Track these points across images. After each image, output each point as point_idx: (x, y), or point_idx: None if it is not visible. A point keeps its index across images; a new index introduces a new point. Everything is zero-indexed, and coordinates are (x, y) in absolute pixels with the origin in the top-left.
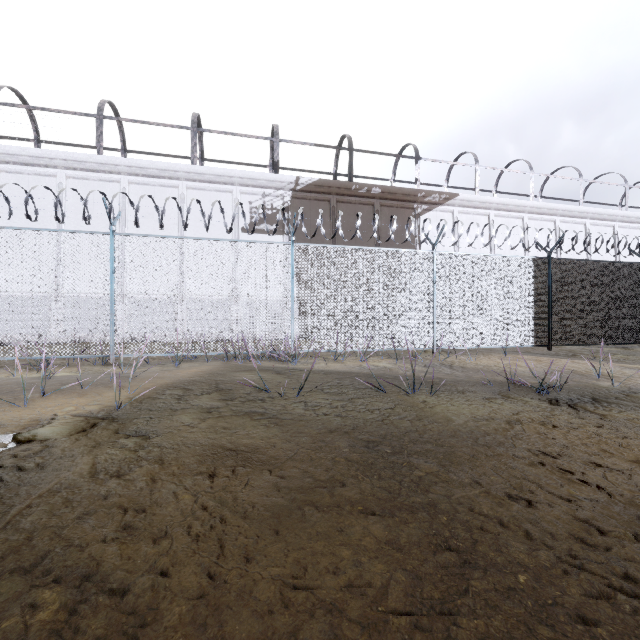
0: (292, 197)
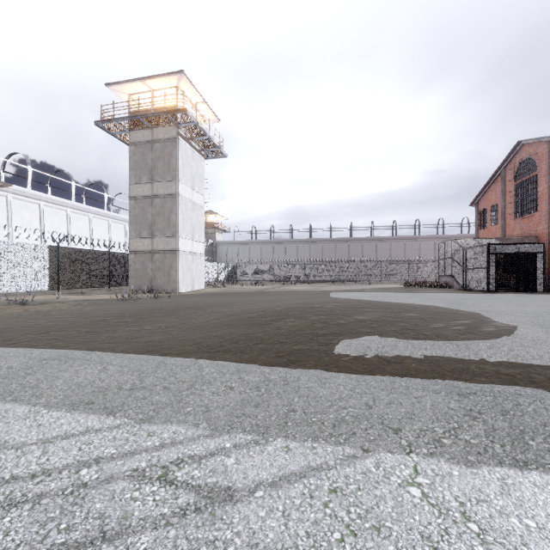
0: None
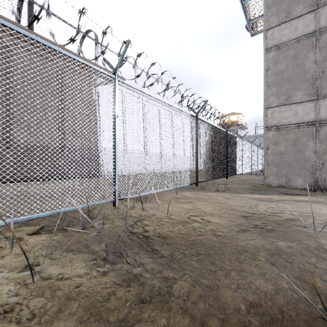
0: None
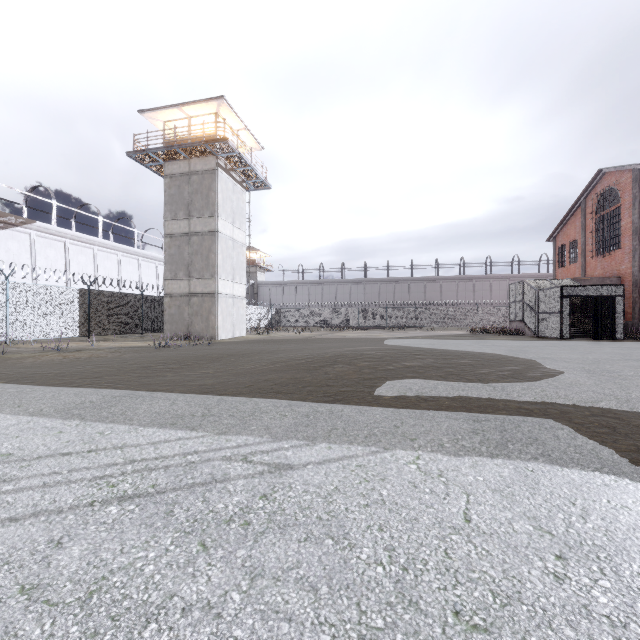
0: None
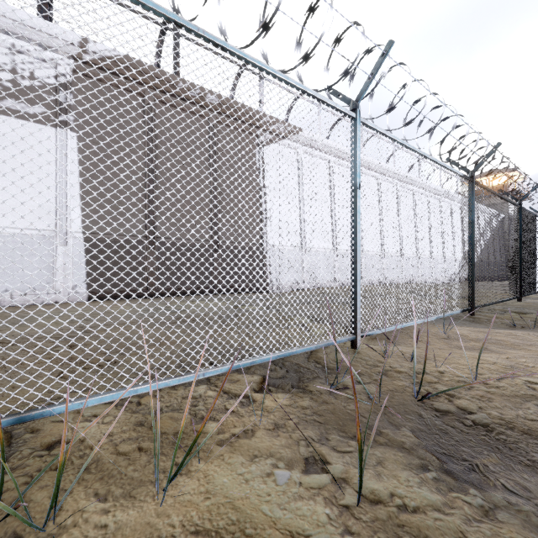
0: (75, 70)
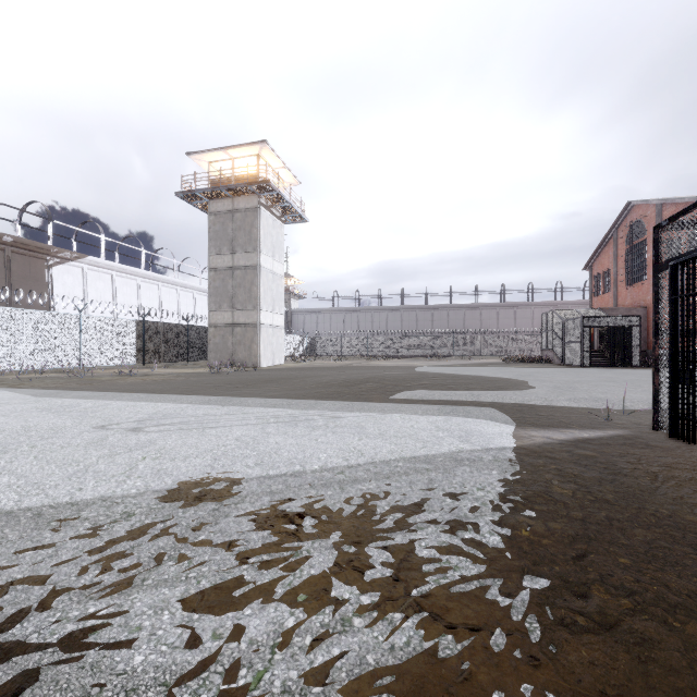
0: None
